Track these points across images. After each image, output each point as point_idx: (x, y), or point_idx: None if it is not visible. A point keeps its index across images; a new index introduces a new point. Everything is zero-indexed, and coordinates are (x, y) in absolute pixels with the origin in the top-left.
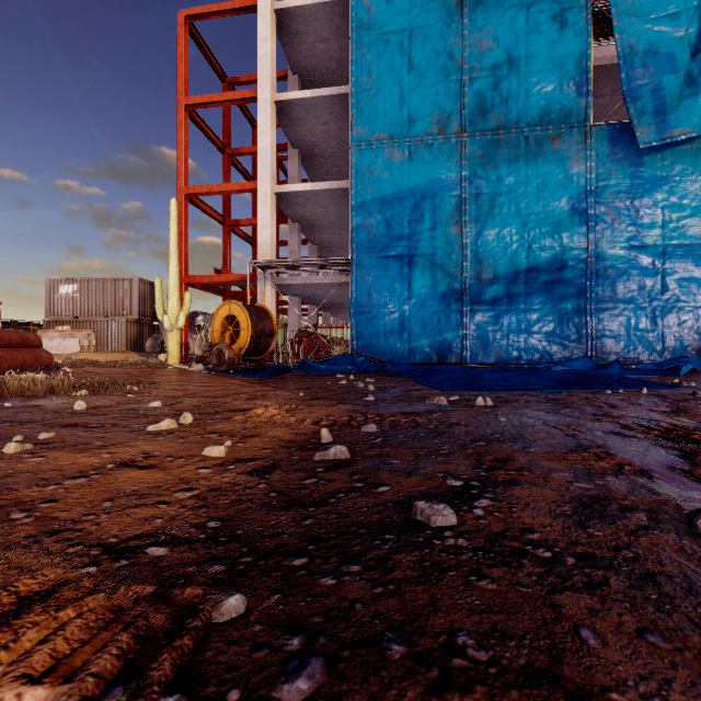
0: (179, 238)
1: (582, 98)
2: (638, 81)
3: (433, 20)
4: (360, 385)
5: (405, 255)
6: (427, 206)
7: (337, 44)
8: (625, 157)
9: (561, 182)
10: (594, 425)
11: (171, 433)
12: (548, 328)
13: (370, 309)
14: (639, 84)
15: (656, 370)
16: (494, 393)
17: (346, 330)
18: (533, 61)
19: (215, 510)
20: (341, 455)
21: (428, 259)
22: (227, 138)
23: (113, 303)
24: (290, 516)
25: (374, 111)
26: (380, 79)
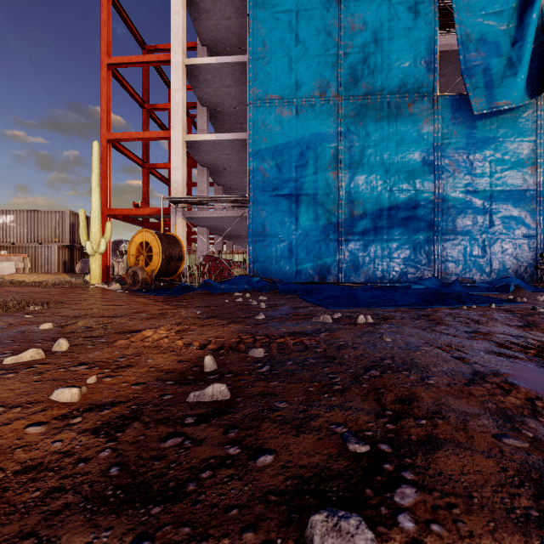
0: (102, 176)
1: (430, 73)
2: (472, 62)
3: (315, 4)
4: (254, 302)
5: (293, 194)
6: (311, 155)
7: (238, 22)
8: (463, 121)
9: (415, 139)
10: (472, 344)
11: (30, 366)
12: (405, 254)
13: (264, 238)
14: (473, 65)
15: (490, 288)
16: (370, 310)
17: (246, 255)
18: (394, 42)
19: (3, 521)
20: (219, 395)
21: (311, 197)
22: (146, 95)
23: (46, 232)
24: (118, 531)
25: (267, 75)
26: (273, 49)
